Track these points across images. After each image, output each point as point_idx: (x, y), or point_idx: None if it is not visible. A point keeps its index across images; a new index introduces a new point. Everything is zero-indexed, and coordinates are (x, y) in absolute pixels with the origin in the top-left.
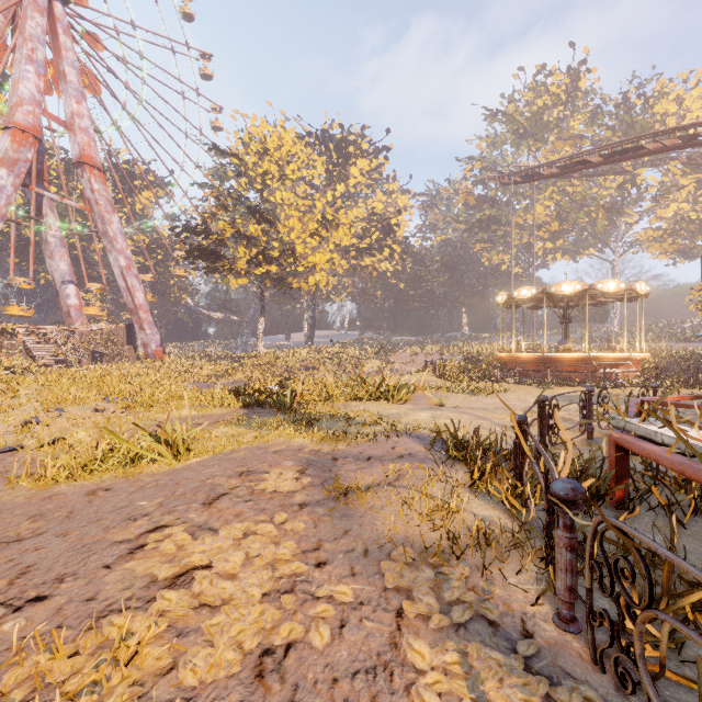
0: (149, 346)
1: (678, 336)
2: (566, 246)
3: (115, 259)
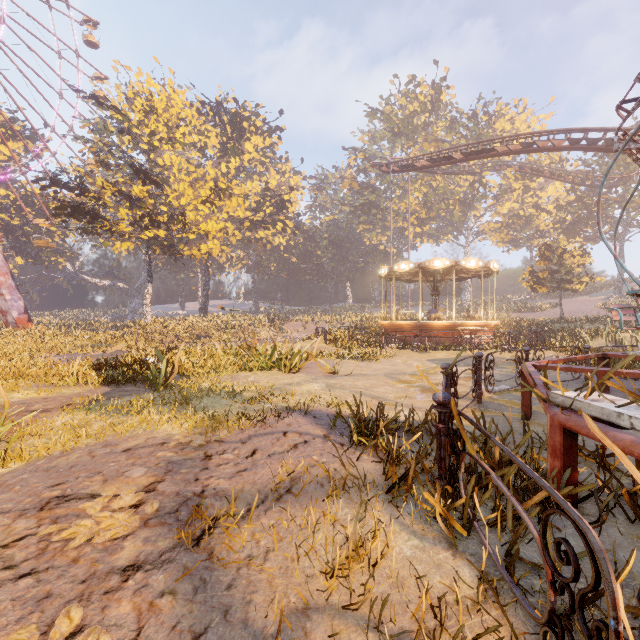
0: (9, 313)
1: (512, 307)
2: (431, 231)
3: None
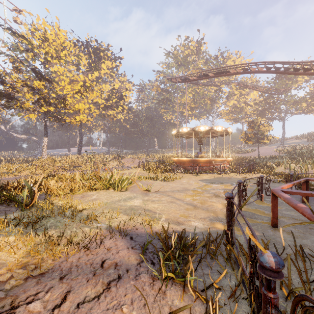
0: None
1: (235, 151)
2: (196, 113)
3: None
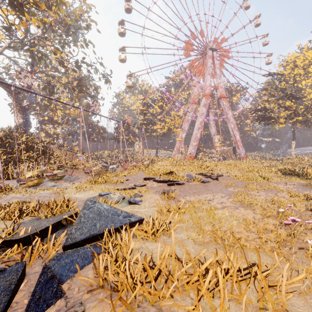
0: (241, 154)
1: None
2: None
3: (230, 125)
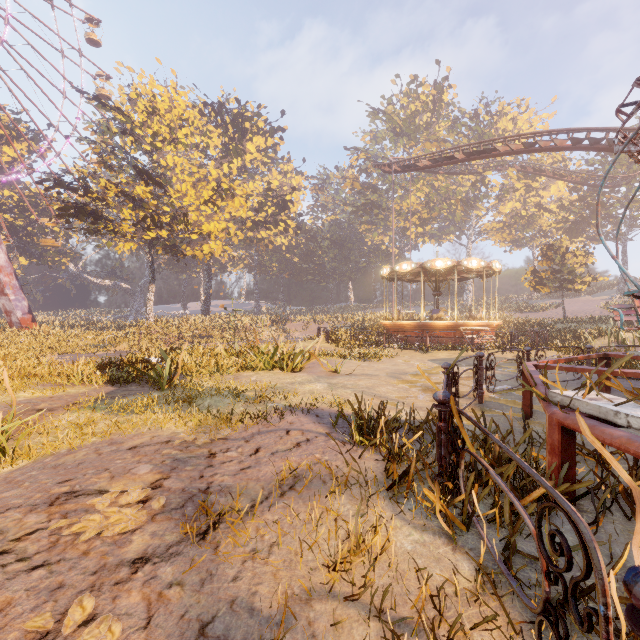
0: (13, 313)
1: (514, 307)
2: (433, 231)
3: None
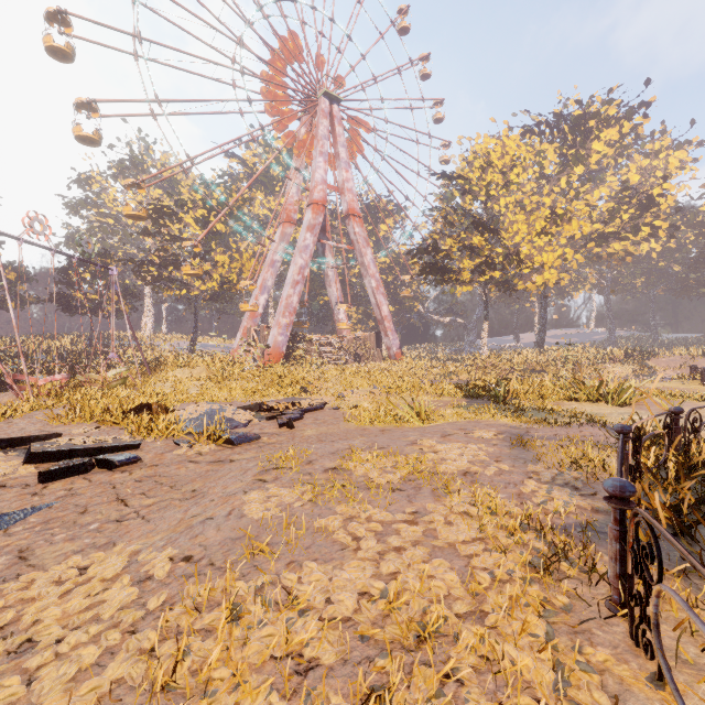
0: (391, 349)
1: None
2: None
3: (369, 282)
